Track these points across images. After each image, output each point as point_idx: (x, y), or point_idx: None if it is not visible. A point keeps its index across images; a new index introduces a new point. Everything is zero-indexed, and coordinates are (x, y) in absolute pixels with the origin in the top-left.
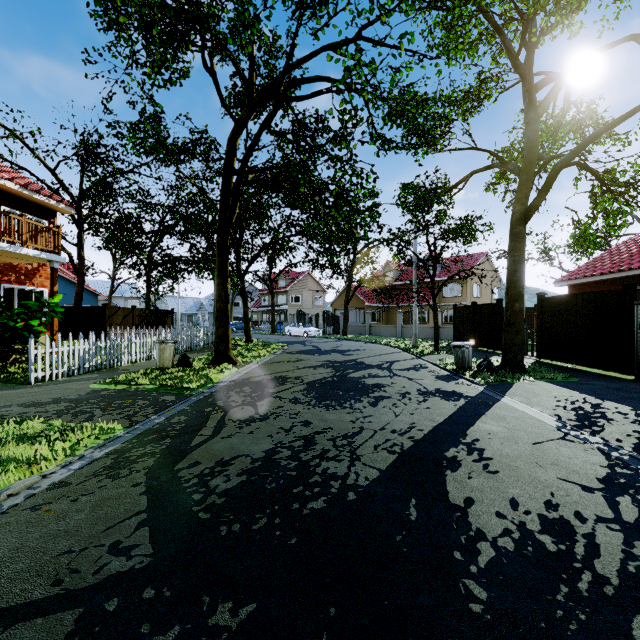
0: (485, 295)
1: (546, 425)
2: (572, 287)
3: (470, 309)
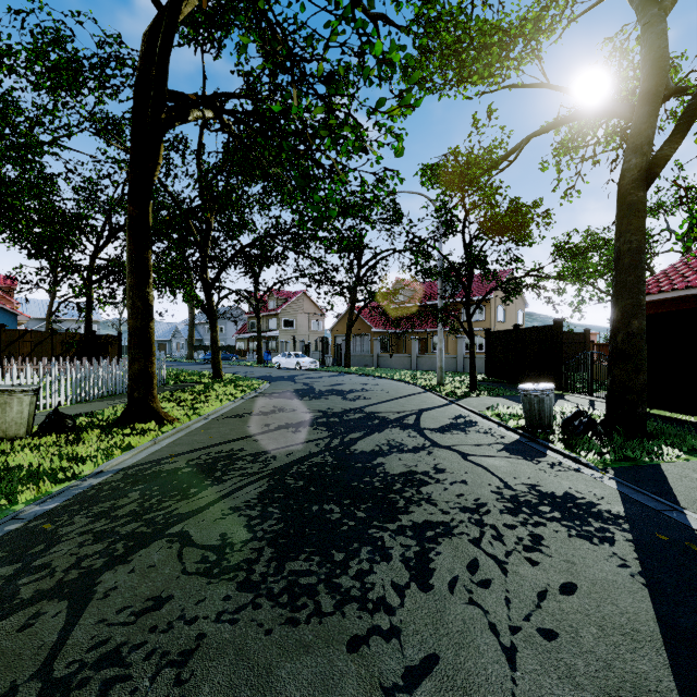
0: (510, 319)
1: None
2: None
3: (511, 334)
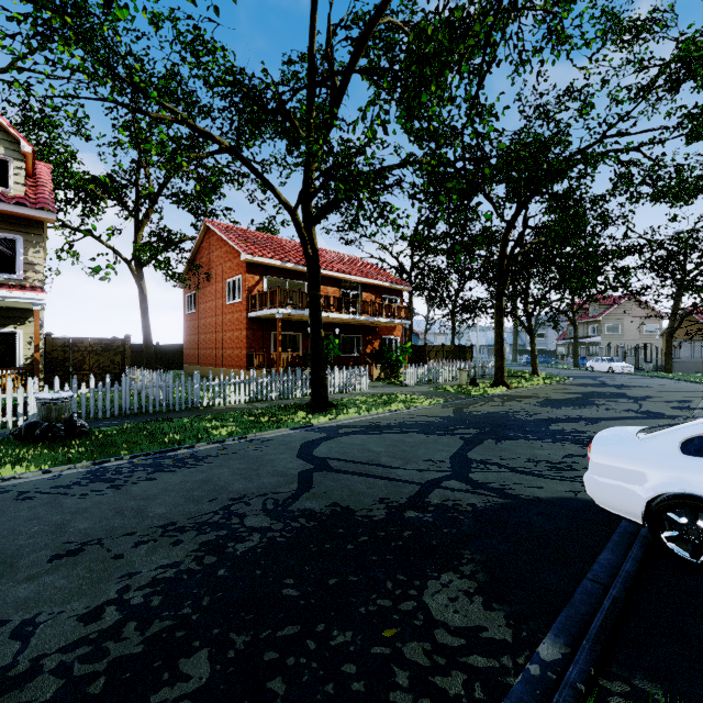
0: None
1: None
2: None
3: None
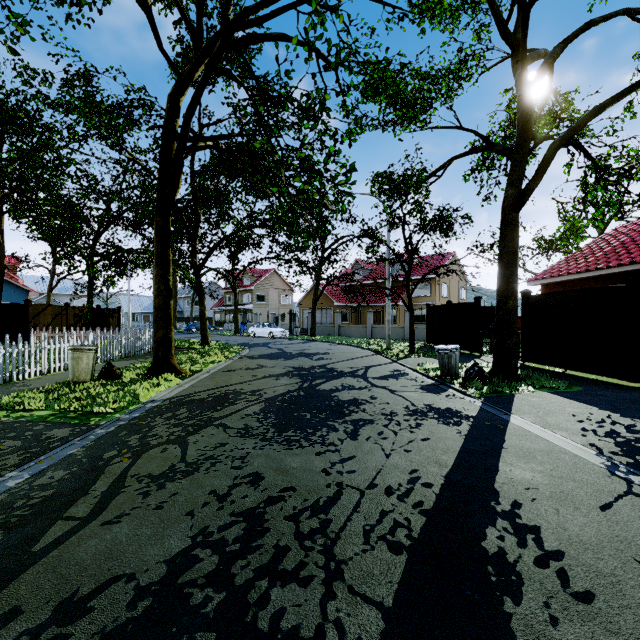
0: (453, 295)
1: (591, 465)
2: (545, 286)
3: (445, 308)
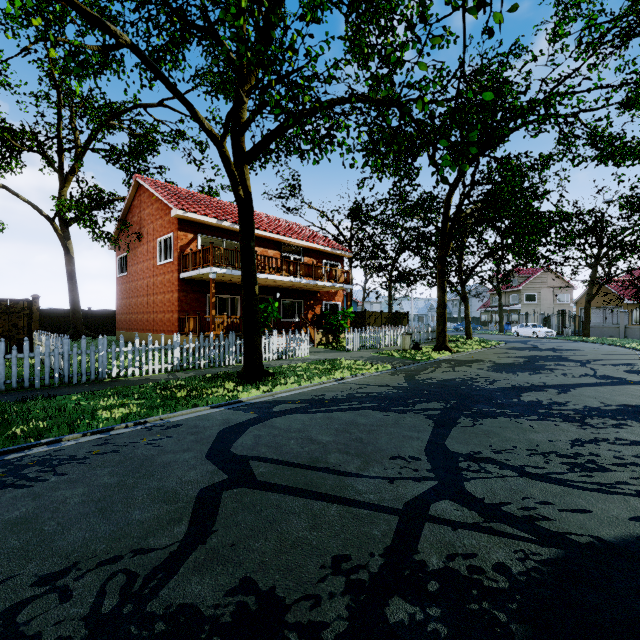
0: None
1: None
2: None
3: None
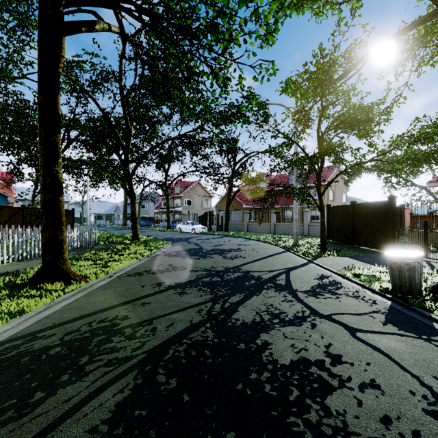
0: (337, 199)
1: None
2: None
3: (348, 208)
